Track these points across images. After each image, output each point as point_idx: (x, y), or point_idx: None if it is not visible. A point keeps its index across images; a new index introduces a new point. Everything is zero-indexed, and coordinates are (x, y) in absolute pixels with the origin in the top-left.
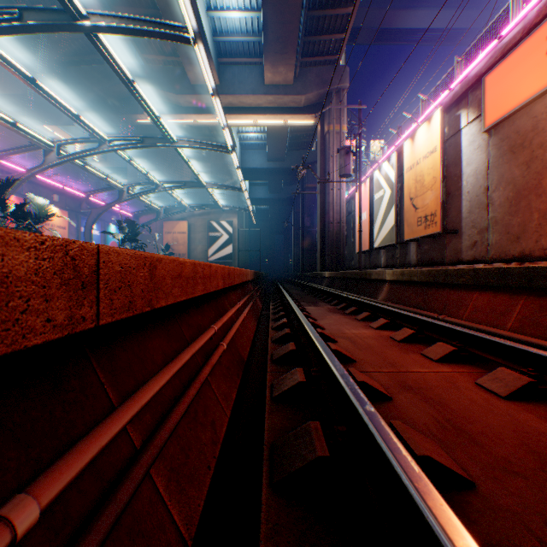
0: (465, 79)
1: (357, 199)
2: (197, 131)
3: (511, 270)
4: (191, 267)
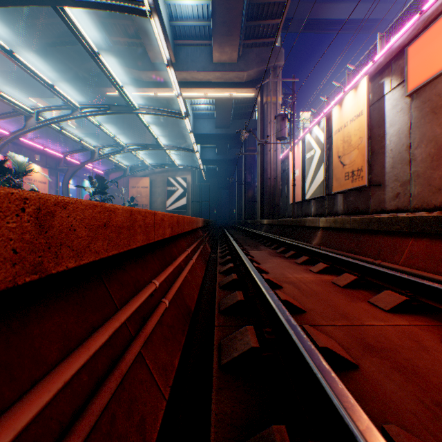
0: (389, 50)
1: (291, 158)
2: (157, 103)
3: None
4: (125, 214)
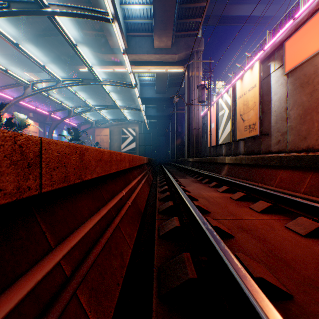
0: (273, 43)
1: (208, 115)
2: (115, 75)
3: (303, 157)
4: (108, 154)
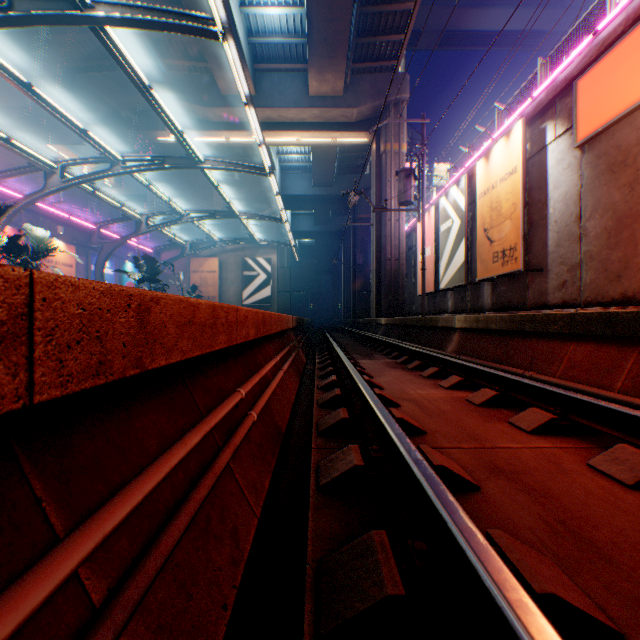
0: (552, 84)
1: (419, 231)
2: (230, 151)
3: (620, 315)
4: (208, 310)
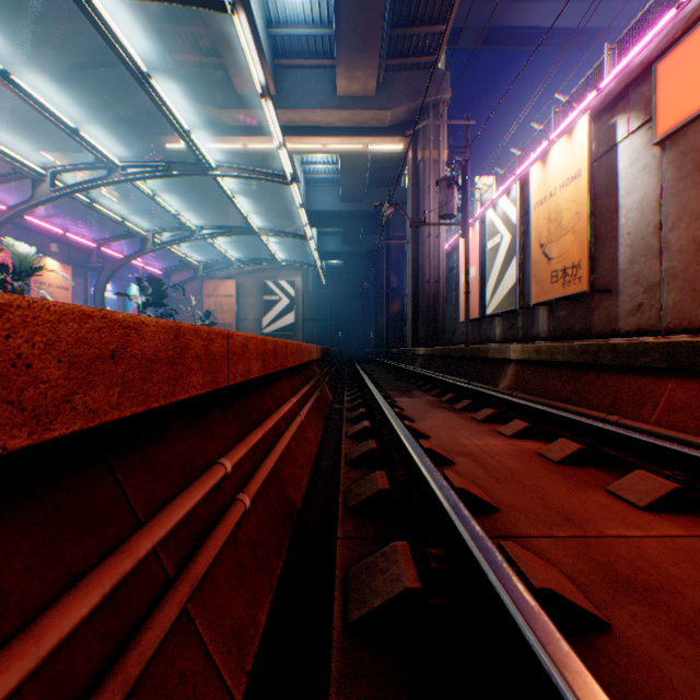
0: (625, 70)
1: (462, 250)
2: (248, 161)
3: None
4: (162, 335)
